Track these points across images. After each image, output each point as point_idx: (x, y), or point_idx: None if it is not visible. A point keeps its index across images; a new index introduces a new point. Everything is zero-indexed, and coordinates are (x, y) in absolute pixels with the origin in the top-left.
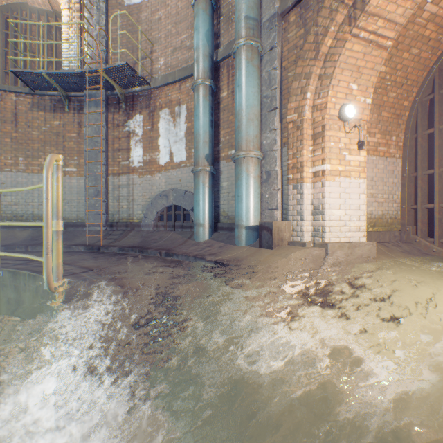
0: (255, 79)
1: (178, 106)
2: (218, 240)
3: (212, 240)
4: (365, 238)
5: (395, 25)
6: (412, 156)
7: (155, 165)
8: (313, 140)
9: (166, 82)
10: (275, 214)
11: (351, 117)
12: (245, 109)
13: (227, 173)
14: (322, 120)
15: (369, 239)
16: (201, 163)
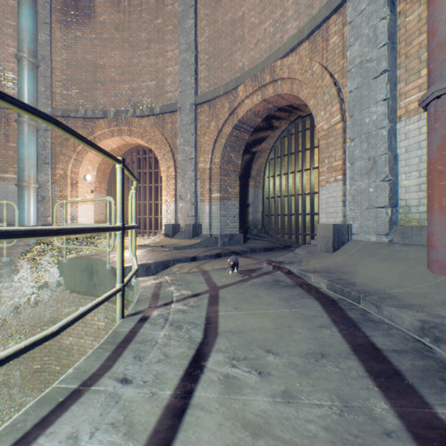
0: (36, 144)
1: None
2: None
3: None
4: None
5: None
6: (111, 194)
7: None
8: (72, 186)
9: None
10: (49, 219)
11: (89, 180)
12: (29, 159)
13: None
14: (77, 179)
15: None
16: None
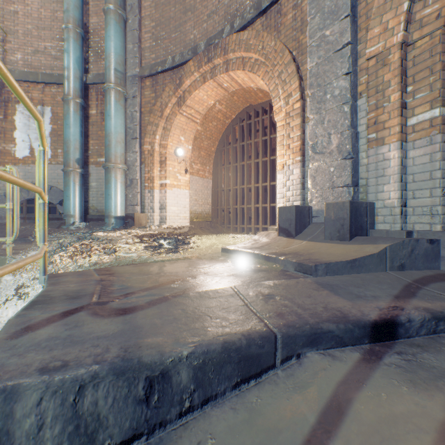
0: (122, 114)
1: (42, 106)
2: (90, 228)
3: (83, 228)
4: (189, 223)
5: (200, 114)
6: (217, 179)
7: (10, 156)
8: (160, 164)
9: (26, 79)
10: (137, 208)
11: (181, 155)
12: (114, 134)
13: (96, 175)
14: (165, 154)
15: (194, 225)
16: (73, 165)
